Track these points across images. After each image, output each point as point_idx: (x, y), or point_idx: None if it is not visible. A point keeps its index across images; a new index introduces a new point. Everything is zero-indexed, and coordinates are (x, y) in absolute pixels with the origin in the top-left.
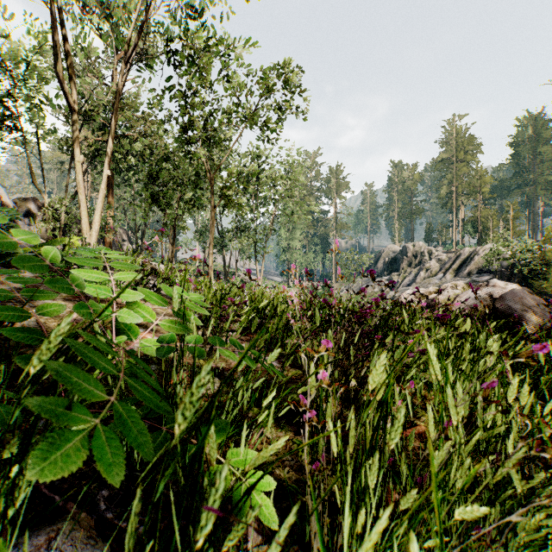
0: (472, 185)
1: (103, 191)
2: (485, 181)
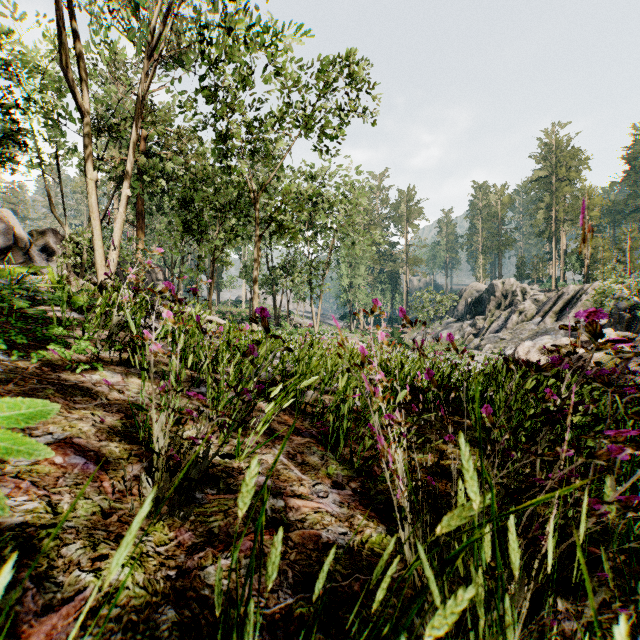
0: (577, 209)
1: (121, 215)
2: (593, 203)
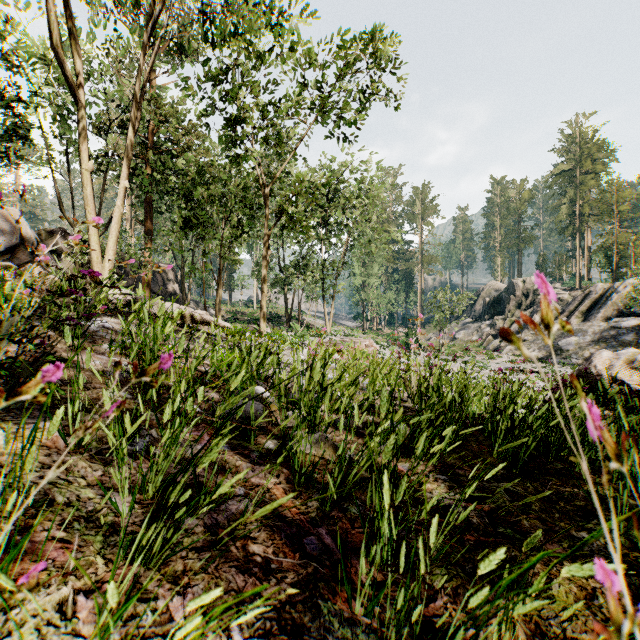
0: (604, 203)
1: (119, 208)
2: (622, 197)
